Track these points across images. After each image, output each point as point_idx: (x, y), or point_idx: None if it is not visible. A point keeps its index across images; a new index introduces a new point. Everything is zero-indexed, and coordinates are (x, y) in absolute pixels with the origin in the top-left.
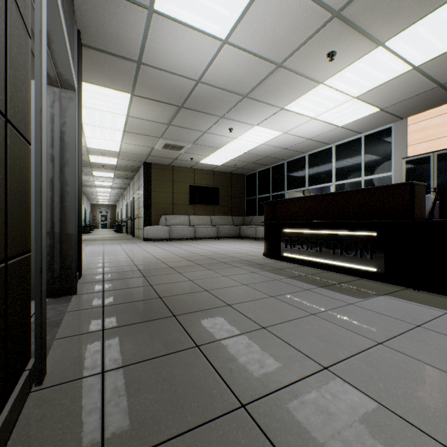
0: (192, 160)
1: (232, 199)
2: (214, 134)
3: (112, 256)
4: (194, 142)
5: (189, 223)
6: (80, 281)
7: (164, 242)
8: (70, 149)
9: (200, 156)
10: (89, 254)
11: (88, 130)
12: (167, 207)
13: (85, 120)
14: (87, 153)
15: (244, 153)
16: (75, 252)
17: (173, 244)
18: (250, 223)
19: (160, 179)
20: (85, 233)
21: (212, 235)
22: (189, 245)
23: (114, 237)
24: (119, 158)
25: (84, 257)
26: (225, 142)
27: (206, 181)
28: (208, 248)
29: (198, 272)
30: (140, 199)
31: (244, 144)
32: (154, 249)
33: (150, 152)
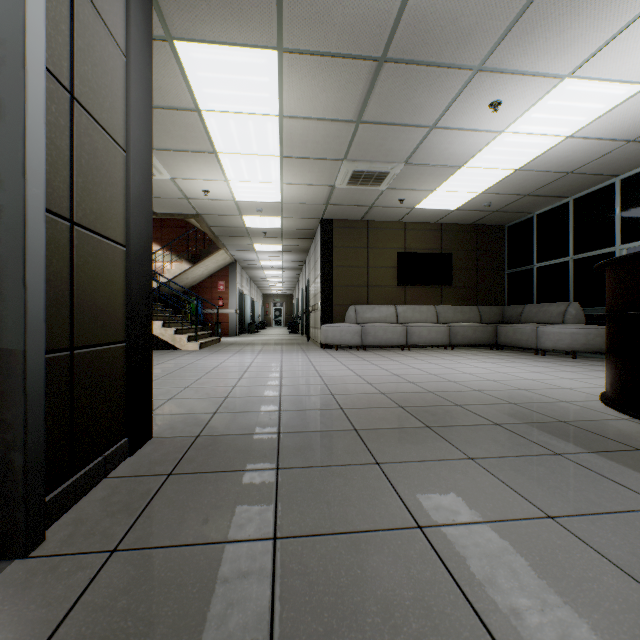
0: (401, 206)
1: (477, 274)
2: (452, 129)
3: (253, 380)
4: (407, 159)
5: (396, 318)
6: (120, 467)
7: (352, 351)
8: (7, 61)
9: (416, 194)
10: (221, 372)
11: (228, 165)
12: (359, 291)
13: (219, 144)
14: (239, 212)
15: (515, 171)
16: (20, 413)
17: (367, 356)
18: (518, 318)
19: (347, 244)
20: (250, 333)
21: (439, 340)
22: (397, 360)
23: (282, 340)
24: (283, 215)
25: (209, 379)
26: (475, 147)
27: (426, 244)
28: (438, 371)
29: (437, 471)
30: (316, 280)
31: (520, 147)
32: (330, 367)
33: (328, 197)
